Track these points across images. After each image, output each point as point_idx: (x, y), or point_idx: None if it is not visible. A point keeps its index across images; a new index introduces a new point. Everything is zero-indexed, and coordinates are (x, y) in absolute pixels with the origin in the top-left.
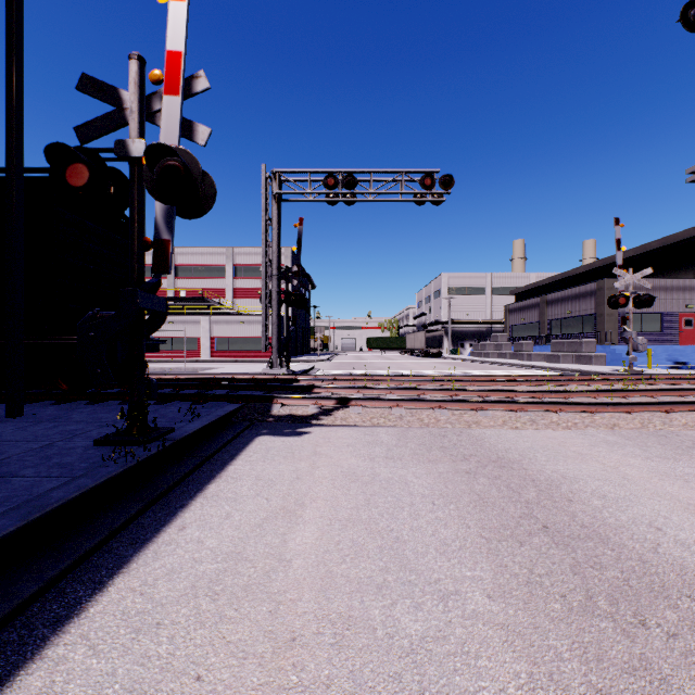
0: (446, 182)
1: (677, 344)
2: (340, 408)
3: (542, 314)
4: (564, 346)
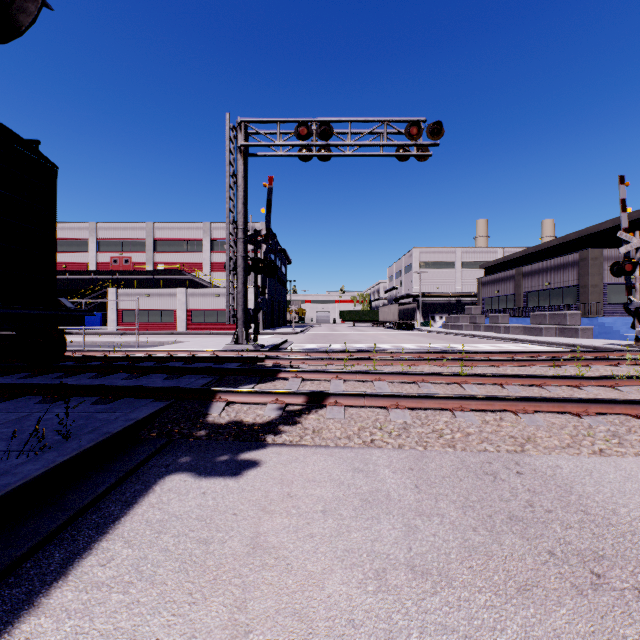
0: (435, 131)
1: None
2: (312, 410)
3: (518, 286)
4: (545, 319)
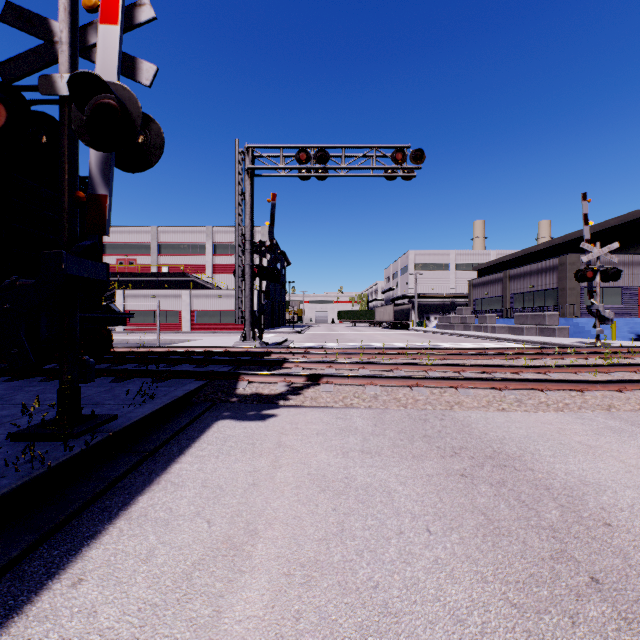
0: (417, 157)
1: (636, 317)
2: (310, 386)
3: (505, 288)
4: (527, 319)
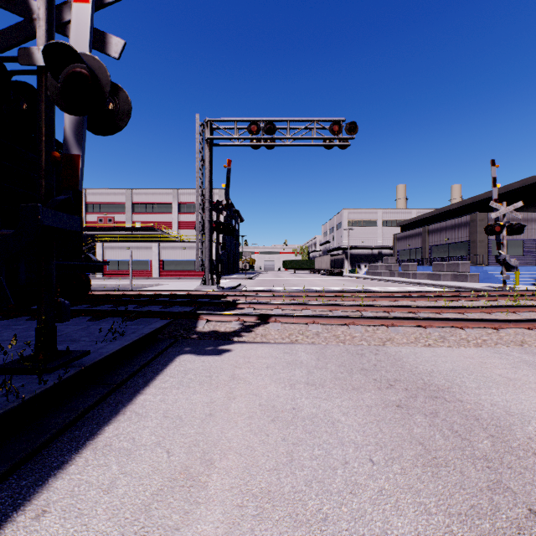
0: (351, 129)
1: (535, 265)
2: (260, 325)
3: (424, 241)
4: (443, 267)
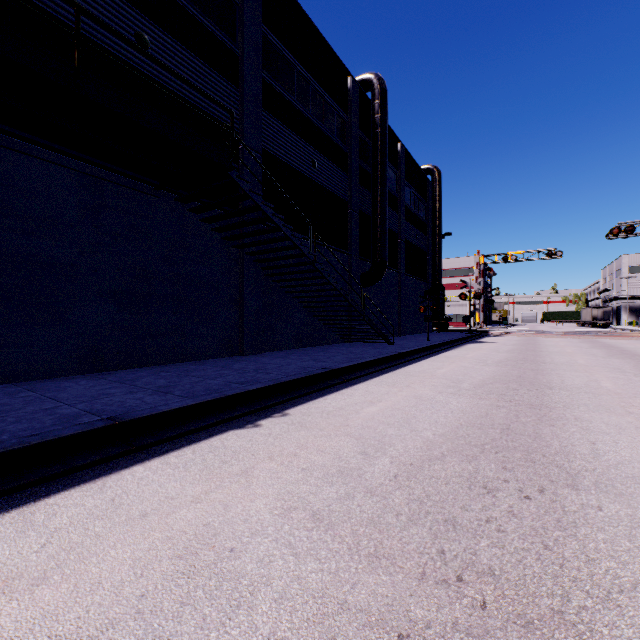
0: (559, 254)
1: None
2: (506, 334)
3: None
4: None
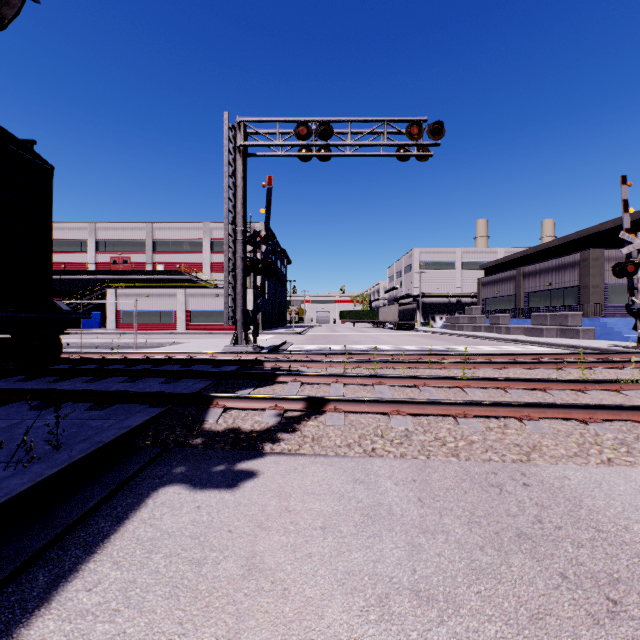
0: (436, 131)
1: None
2: (311, 416)
3: (518, 287)
4: (546, 320)
